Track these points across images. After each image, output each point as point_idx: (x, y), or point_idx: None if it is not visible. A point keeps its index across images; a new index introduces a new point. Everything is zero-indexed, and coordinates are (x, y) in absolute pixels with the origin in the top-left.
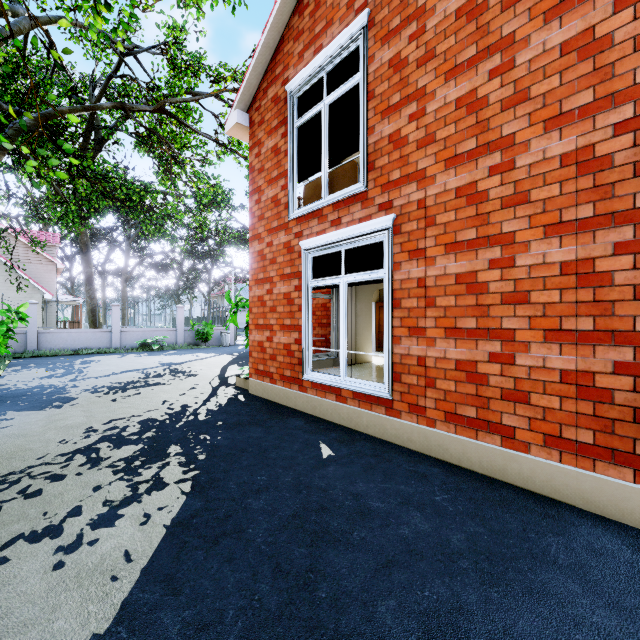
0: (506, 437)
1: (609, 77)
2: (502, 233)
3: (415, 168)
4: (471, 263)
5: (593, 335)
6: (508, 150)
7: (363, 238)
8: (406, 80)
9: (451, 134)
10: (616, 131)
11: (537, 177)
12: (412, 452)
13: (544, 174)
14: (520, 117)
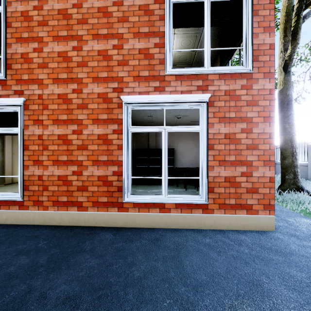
0: (79, 206)
1: (111, 70)
2: (78, 119)
3: (37, 77)
4: (65, 130)
5: (107, 162)
6: (80, 84)
7: (3, 107)
8: (32, 28)
9: (56, 67)
10: (113, 90)
11: (90, 99)
12: (35, 226)
13: (93, 98)
14: (84, 72)
